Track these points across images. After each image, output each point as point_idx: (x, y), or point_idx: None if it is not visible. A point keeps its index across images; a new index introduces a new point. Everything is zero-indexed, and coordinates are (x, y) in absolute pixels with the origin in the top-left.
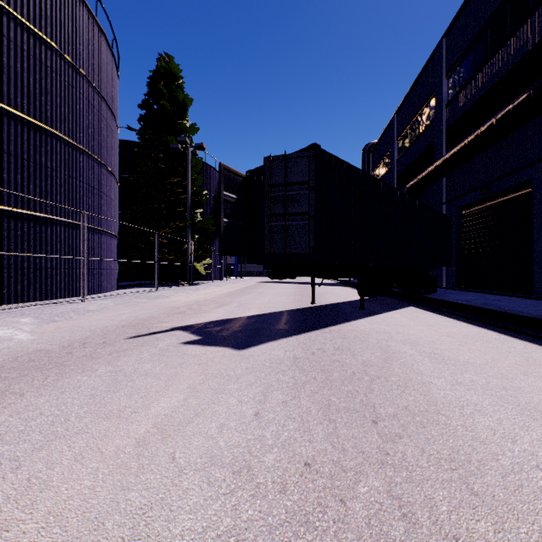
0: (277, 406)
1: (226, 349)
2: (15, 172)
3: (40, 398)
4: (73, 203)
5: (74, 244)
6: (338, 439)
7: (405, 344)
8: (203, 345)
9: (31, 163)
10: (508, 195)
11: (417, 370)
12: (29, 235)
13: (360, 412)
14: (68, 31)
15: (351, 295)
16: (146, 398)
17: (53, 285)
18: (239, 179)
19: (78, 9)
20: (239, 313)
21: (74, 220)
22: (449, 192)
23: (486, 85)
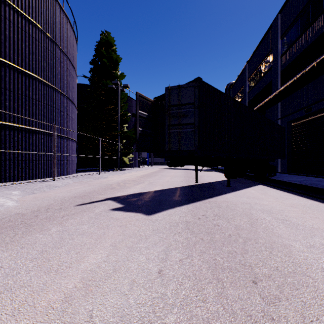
0: (175, 264)
1: (139, 214)
2: (13, 101)
3: (5, 252)
4: (49, 120)
5: (50, 145)
6: (227, 299)
7: (263, 212)
8: (124, 211)
9: (23, 96)
10: (323, 112)
11: (277, 234)
12: (22, 139)
13: (241, 271)
14: (45, 16)
15: (219, 177)
16: (79, 254)
17: (37, 170)
18: (149, 103)
19: (52, 3)
20: (149, 189)
21: (49, 131)
22: (282, 112)
23: (308, 41)
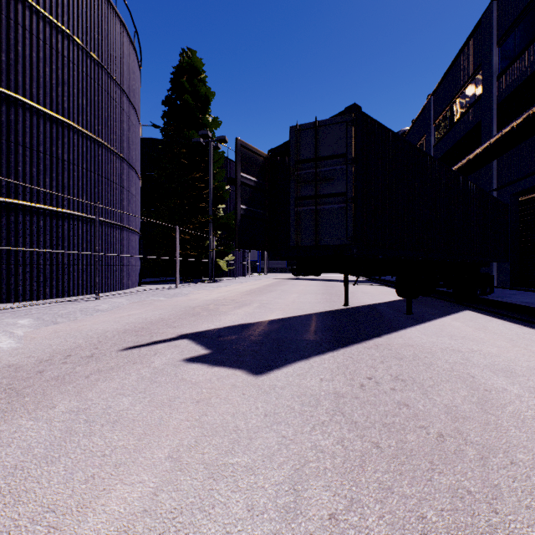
0: (321, 534)
1: (239, 373)
2: (31, 165)
3: None
4: (91, 198)
5: (93, 239)
6: None
7: (495, 373)
8: (210, 365)
9: (47, 155)
10: None
11: None
12: (45, 230)
13: None
14: (86, 21)
15: (386, 295)
16: (91, 483)
17: (70, 282)
18: (259, 159)
19: None
20: (259, 316)
21: (92, 215)
22: (501, 177)
23: None
